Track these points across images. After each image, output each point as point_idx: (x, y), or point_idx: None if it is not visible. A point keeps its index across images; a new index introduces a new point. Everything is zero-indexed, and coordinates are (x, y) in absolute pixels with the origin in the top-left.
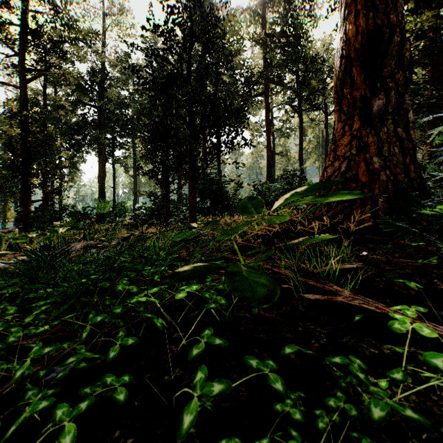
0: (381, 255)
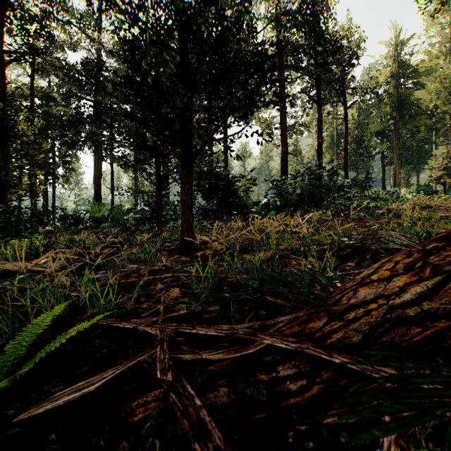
0: None
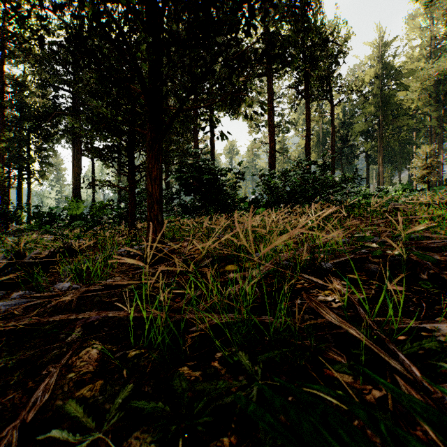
0: None
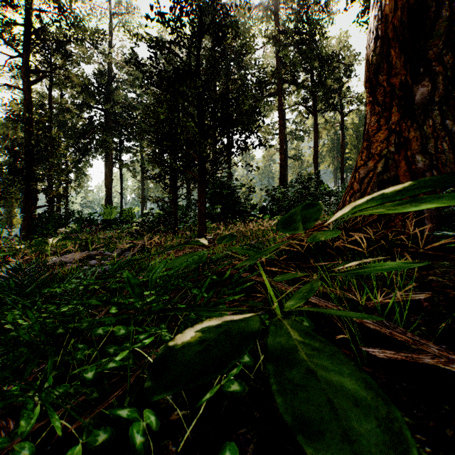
0: (439, 276)
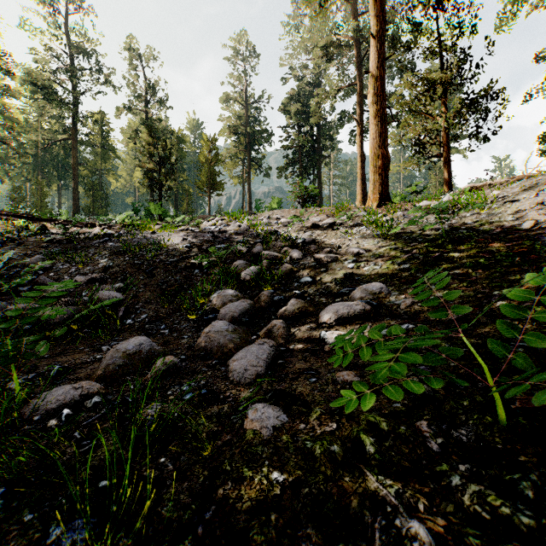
0: None
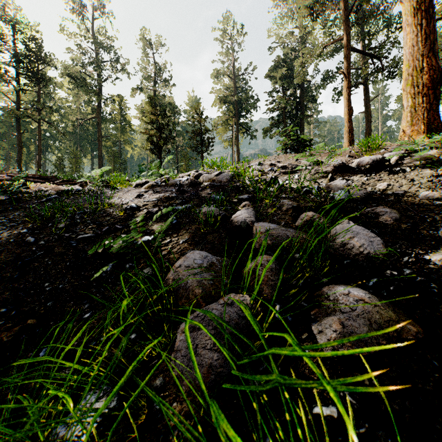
0: None
